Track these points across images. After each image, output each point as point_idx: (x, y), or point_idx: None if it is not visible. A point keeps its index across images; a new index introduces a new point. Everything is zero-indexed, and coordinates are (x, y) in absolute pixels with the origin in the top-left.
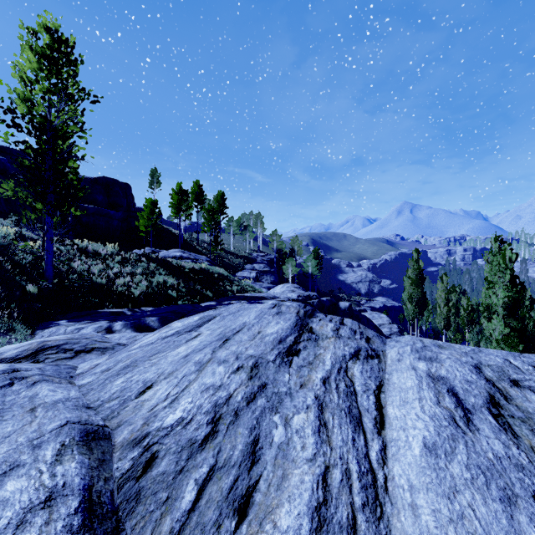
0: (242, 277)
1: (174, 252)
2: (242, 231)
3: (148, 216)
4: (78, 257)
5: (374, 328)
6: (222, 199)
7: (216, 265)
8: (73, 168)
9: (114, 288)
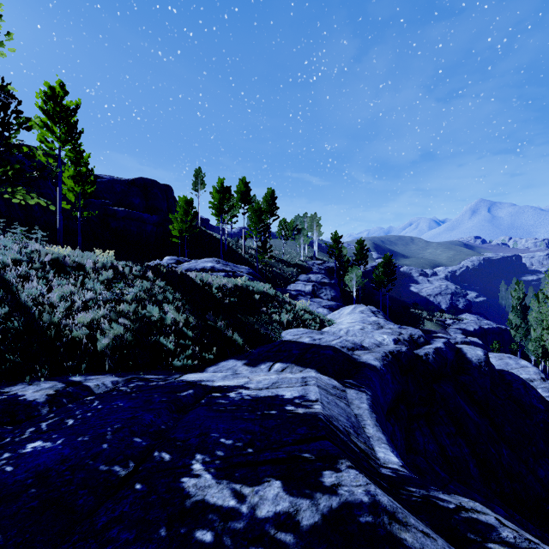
0: (295, 292)
1: (204, 261)
2: (295, 236)
3: (181, 217)
4: (41, 274)
5: (541, 403)
6: (272, 198)
7: (260, 278)
8: (76, 155)
9: (68, 331)
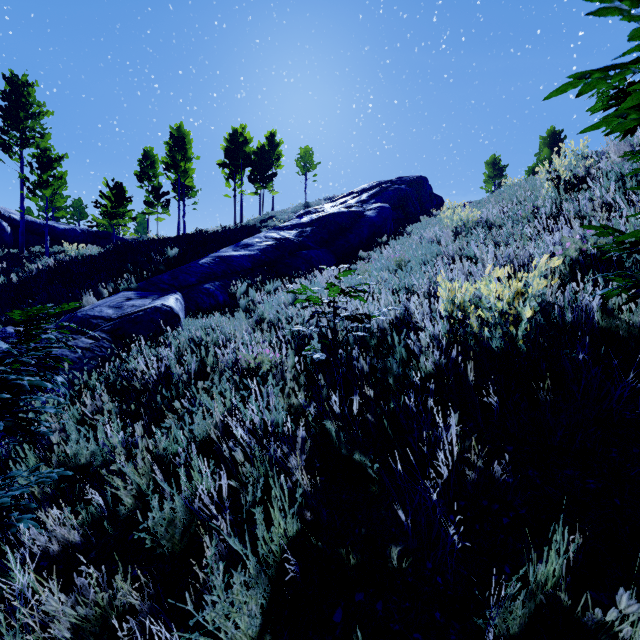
0: None
1: None
2: None
3: None
4: None
5: None
6: None
7: None
8: None
9: None
